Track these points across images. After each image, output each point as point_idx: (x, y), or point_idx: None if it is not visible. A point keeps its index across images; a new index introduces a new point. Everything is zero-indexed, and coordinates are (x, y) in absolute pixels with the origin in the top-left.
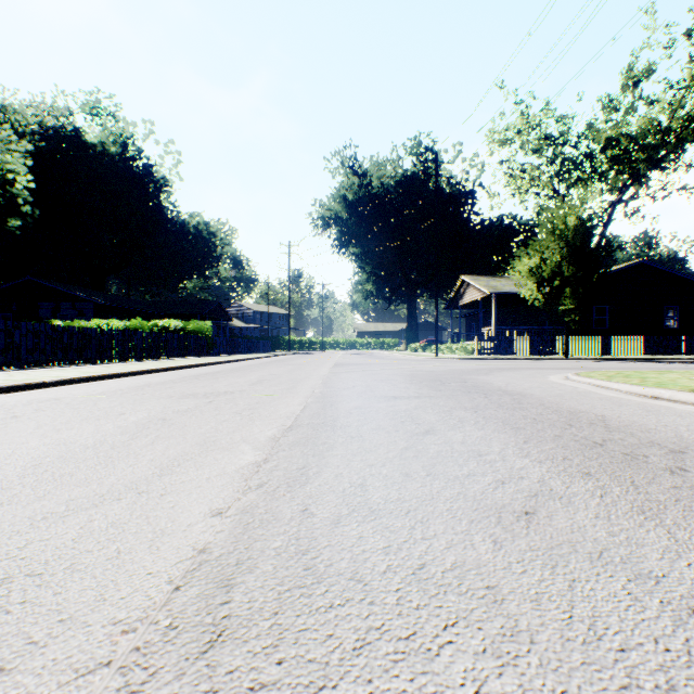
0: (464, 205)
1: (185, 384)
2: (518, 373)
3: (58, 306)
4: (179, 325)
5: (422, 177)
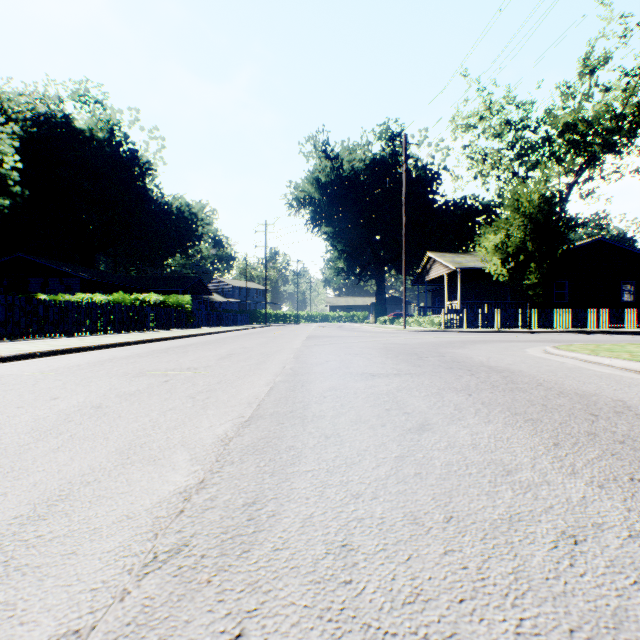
0: (430, 187)
1: (151, 358)
2: (493, 346)
3: (46, 281)
4: (159, 299)
5: (390, 160)
